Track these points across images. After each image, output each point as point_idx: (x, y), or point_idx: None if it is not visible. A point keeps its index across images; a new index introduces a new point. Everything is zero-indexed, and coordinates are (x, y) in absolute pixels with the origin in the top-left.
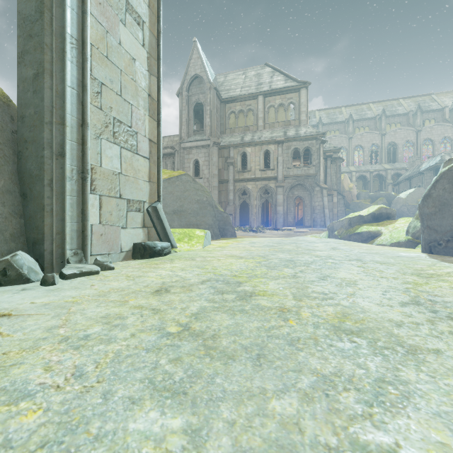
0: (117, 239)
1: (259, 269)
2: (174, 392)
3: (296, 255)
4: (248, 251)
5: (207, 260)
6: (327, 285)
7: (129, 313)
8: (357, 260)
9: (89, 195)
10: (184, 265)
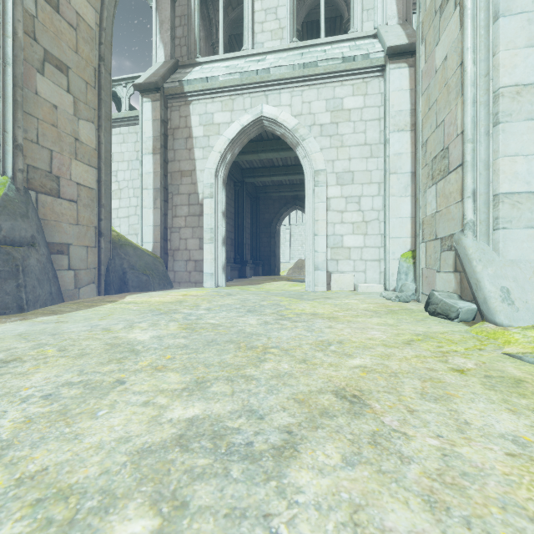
0: (434, 283)
1: (286, 303)
2: (296, 294)
3: (227, 320)
4: (323, 334)
5: (347, 309)
6: (251, 298)
7: (323, 296)
8: (169, 312)
9: (420, 244)
10: (353, 305)
